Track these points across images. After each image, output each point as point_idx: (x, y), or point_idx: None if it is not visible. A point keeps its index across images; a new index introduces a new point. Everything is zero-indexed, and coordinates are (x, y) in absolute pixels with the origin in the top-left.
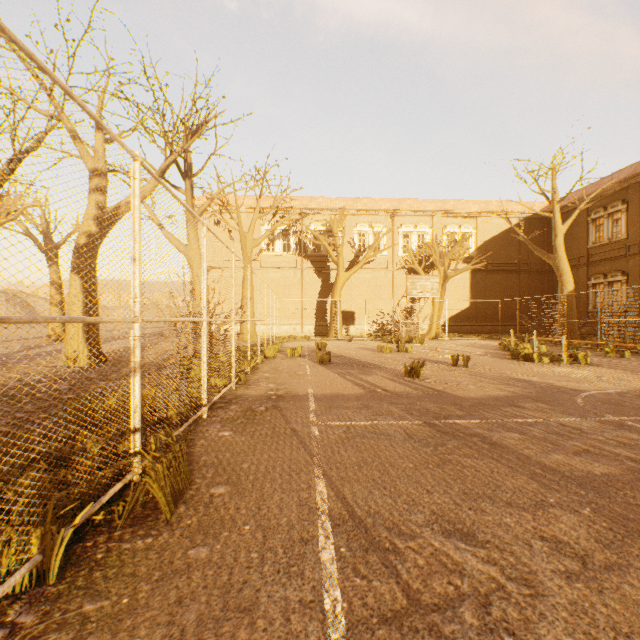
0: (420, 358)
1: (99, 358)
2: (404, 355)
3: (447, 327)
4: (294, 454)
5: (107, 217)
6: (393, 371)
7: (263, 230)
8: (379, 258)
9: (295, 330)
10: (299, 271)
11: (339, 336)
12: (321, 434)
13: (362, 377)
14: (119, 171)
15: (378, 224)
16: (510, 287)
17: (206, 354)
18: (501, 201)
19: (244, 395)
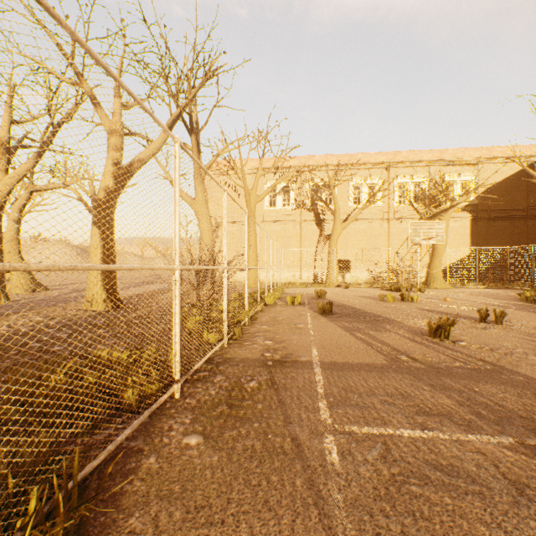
0: (431, 309)
1: (115, 303)
2: (411, 305)
3: (445, 275)
4: (298, 532)
5: (122, 173)
6: (408, 327)
7: (266, 188)
8: (374, 209)
9: (294, 277)
10: (298, 223)
11: (336, 283)
12: (343, 460)
13: (374, 334)
14: (136, 134)
15: (373, 177)
16: (516, 234)
17: (178, 313)
18: (505, 146)
19: (235, 357)
